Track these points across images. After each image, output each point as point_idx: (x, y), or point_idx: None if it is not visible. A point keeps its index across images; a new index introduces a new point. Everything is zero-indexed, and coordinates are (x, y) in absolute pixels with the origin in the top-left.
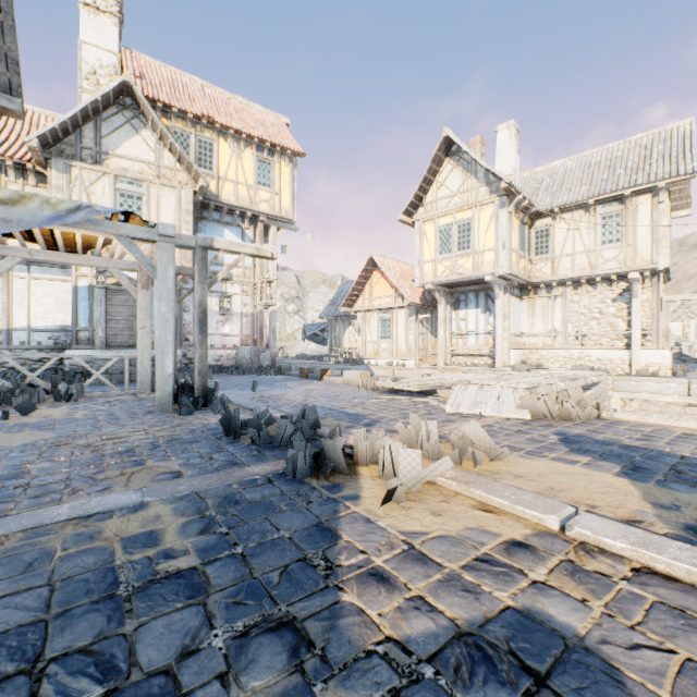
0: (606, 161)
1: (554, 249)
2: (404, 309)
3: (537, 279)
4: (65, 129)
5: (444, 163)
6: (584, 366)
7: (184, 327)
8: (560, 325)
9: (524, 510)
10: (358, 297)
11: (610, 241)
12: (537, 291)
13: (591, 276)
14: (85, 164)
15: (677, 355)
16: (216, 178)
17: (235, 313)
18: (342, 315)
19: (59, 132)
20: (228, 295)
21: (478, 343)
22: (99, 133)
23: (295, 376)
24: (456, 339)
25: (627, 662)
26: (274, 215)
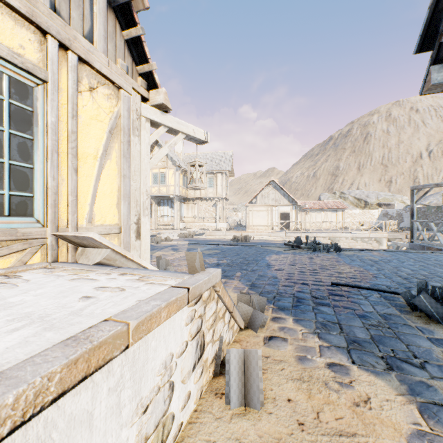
0: (211, 158)
1: None
2: None
3: (189, 196)
4: None
5: (155, 148)
6: (202, 228)
7: None
8: (197, 214)
9: (174, 242)
10: None
11: (211, 186)
12: (190, 201)
13: (206, 197)
14: None
15: (240, 224)
16: None
17: None
18: None
19: None
20: None
21: (168, 220)
22: None
23: None
24: (160, 218)
25: (179, 245)
26: None
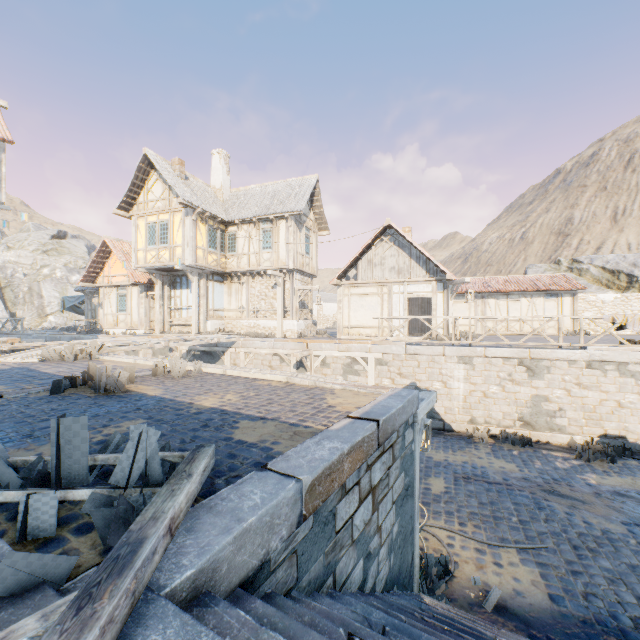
0: (273, 192)
1: (239, 249)
2: (137, 287)
3: (229, 269)
4: None
5: (152, 174)
6: (239, 332)
7: None
8: (246, 303)
9: None
10: (100, 274)
11: (267, 247)
12: (233, 278)
13: (259, 270)
14: None
15: None
16: None
17: None
18: (96, 289)
19: None
20: None
21: (189, 316)
22: None
23: None
24: (175, 312)
25: None
26: None
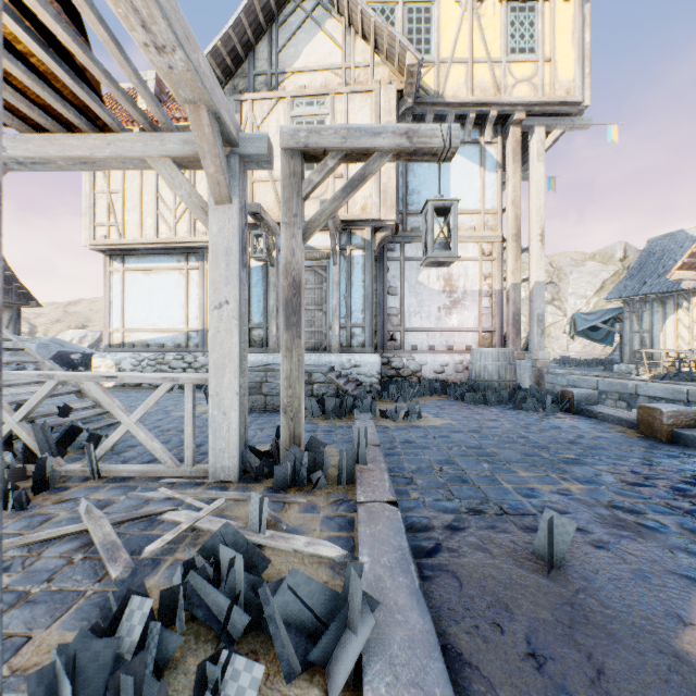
0: None
1: None
2: None
3: None
4: (233, 51)
5: None
6: None
7: (388, 318)
8: None
9: None
10: None
11: None
12: None
13: None
14: (256, 94)
15: None
16: (435, 64)
17: (468, 291)
18: (659, 291)
19: (225, 56)
20: (443, 200)
21: None
22: (274, 48)
23: (616, 422)
24: None
25: None
26: (542, 101)
